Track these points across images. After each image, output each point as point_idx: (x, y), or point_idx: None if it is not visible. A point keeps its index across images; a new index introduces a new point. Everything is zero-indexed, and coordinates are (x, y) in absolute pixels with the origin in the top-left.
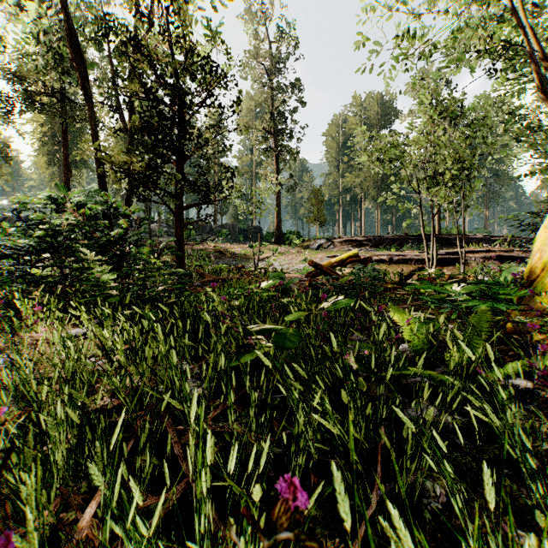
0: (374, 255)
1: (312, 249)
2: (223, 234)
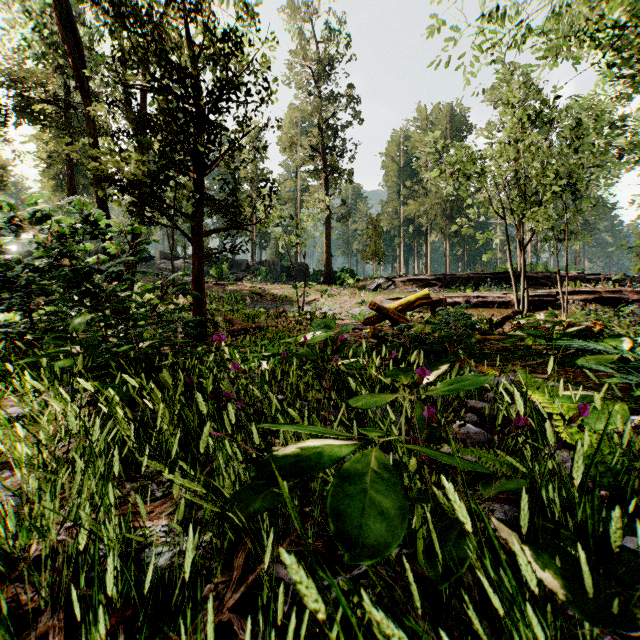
0: (447, 297)
1: (369, 290)
2: (261, 272)
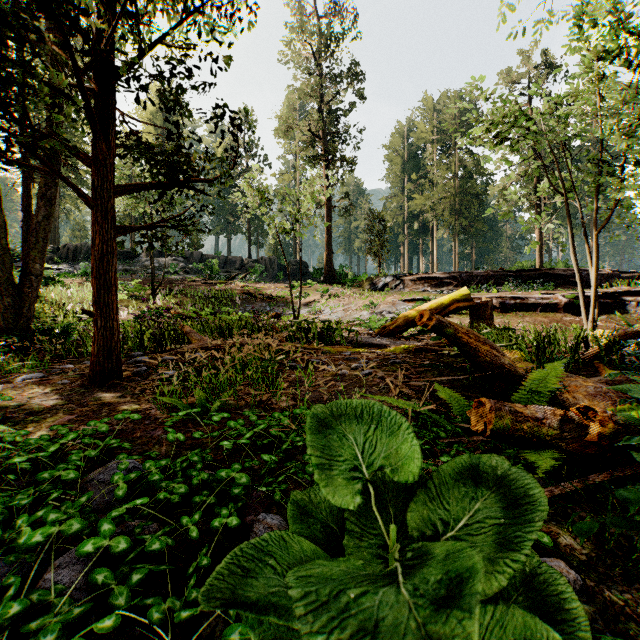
0: (476, 298)
1: (375, 290)
2: (256, 270)
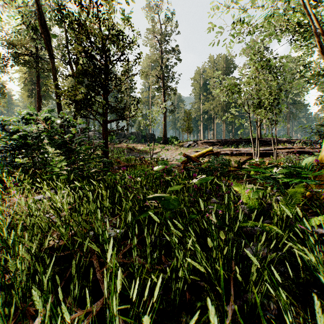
0: (222, 150)
1: (185, 147)
2: (132, 138)
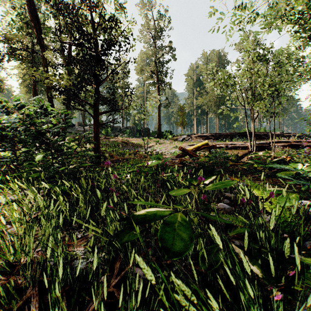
0: (216, 144)
1: (179, 141)
2: (127, 132)
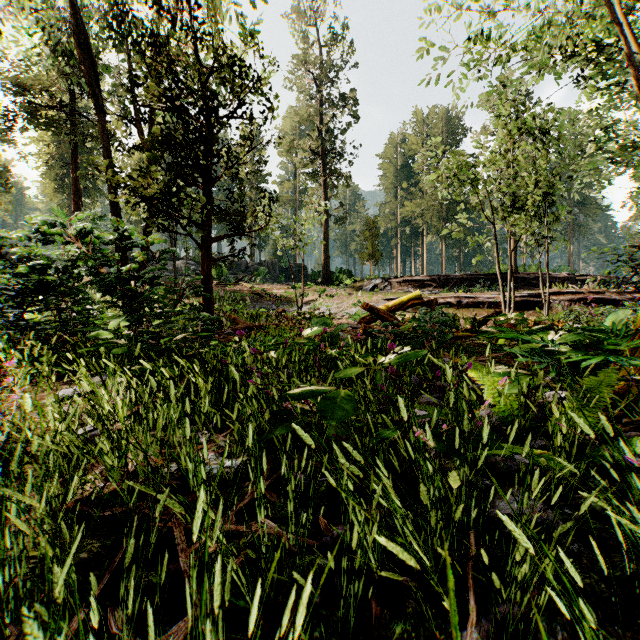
0: (439, 297)
1: (366, 291)
2: (260, 273)
